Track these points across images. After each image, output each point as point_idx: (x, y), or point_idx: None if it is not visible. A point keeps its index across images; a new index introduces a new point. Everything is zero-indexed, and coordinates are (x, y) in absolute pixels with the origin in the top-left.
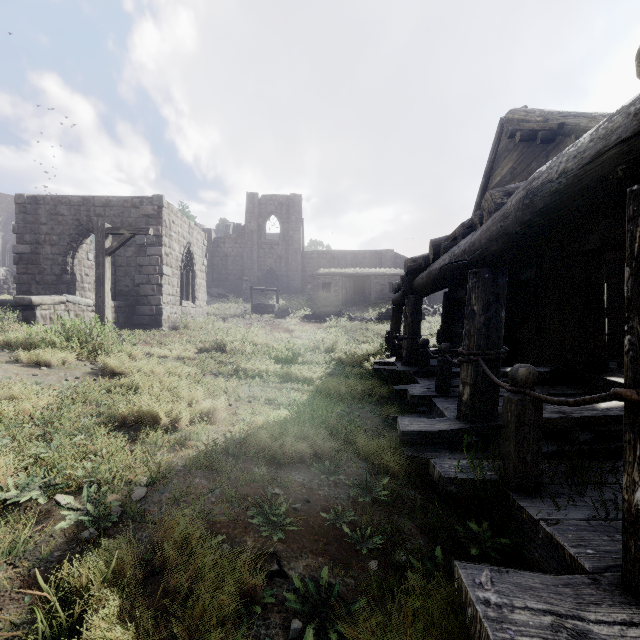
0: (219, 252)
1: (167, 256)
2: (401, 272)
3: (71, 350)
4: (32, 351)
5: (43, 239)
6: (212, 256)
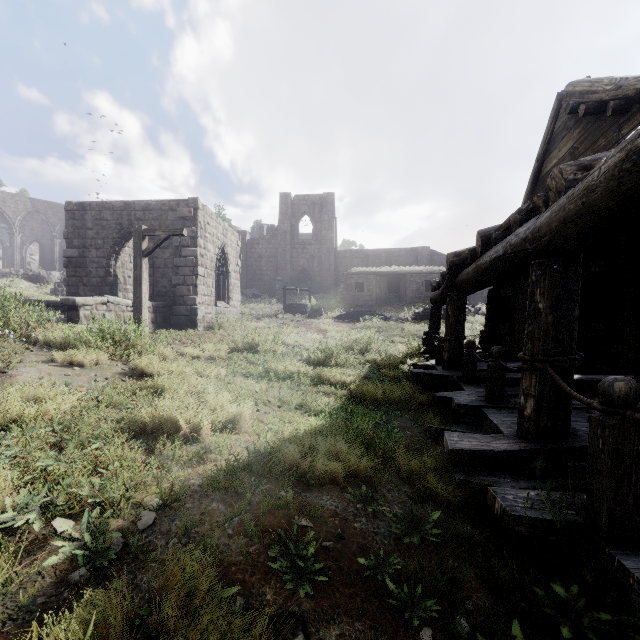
0: (253, 253)
1: (202, 257)
2: (438, 270)
3: (105, 350)
4: (67, 351)
5: (89, 243)
6: (246, 257)
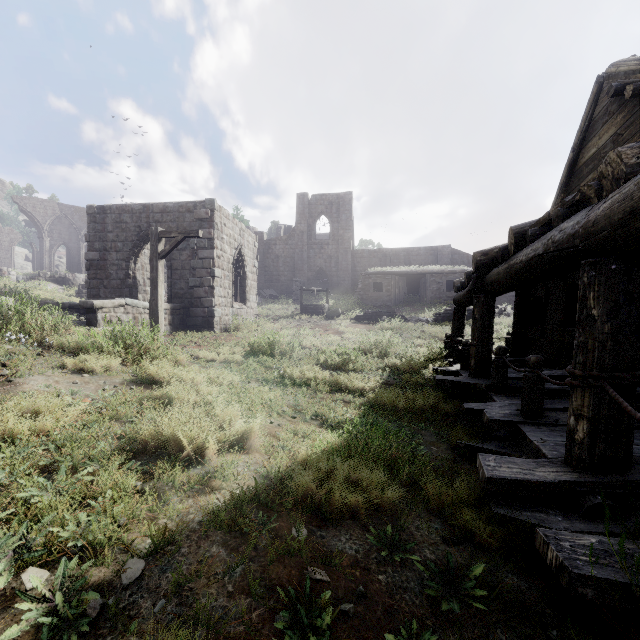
0: (270, 254)
1: (219, 258)
2: (460, 269)
3: (117, 355)
4: (77, 357)
5: (110, 246)
6: (264, 258)
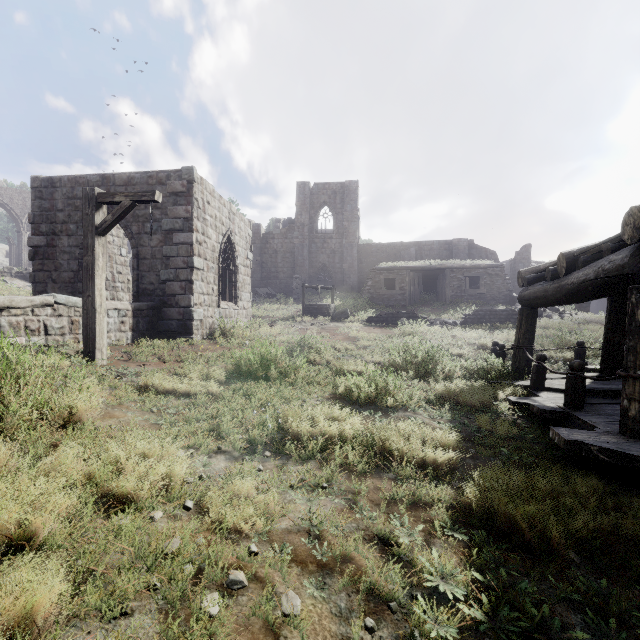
0: (268, 248)
1: (200, 245)
2: (485, 263)
3: None
4: None
5: (60, 229)
6: (261, 253)
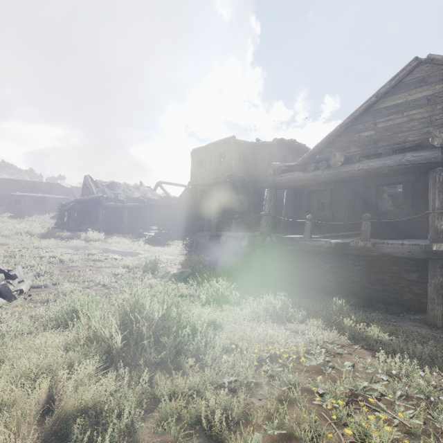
0: None
1: None
2: (64, 197)
3: None
4: None
5: None
6: None
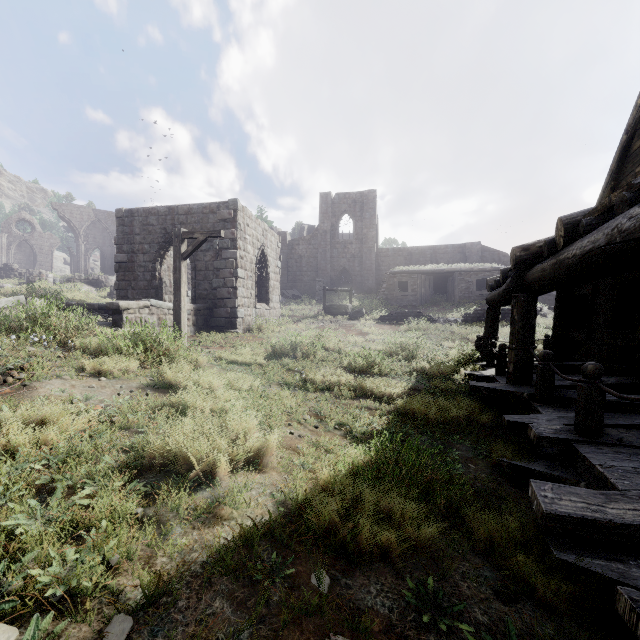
0: (293, 254)
1: (242, 259)
2: (491, 267)
3: (136, 357)
4: (96, 359)
5: (137, 248)
6: (287, 258)
